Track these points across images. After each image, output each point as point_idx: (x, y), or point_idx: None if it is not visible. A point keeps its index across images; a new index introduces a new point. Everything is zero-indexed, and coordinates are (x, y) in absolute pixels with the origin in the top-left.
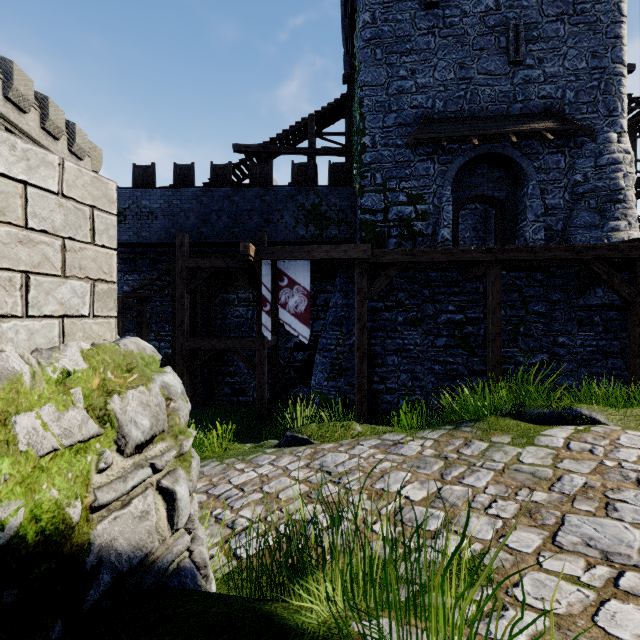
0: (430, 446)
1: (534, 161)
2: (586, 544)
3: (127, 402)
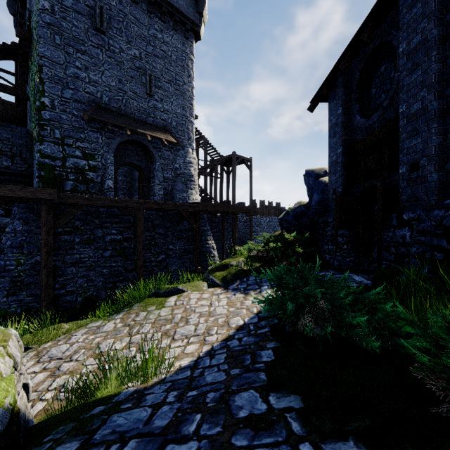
0: (119, 322)
1: (159, 152)
2: (182, 335)
3: (11, 348)
